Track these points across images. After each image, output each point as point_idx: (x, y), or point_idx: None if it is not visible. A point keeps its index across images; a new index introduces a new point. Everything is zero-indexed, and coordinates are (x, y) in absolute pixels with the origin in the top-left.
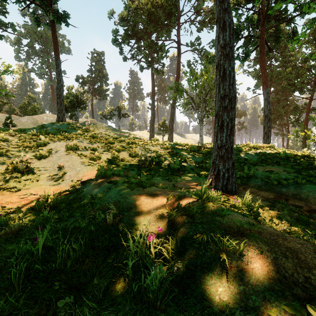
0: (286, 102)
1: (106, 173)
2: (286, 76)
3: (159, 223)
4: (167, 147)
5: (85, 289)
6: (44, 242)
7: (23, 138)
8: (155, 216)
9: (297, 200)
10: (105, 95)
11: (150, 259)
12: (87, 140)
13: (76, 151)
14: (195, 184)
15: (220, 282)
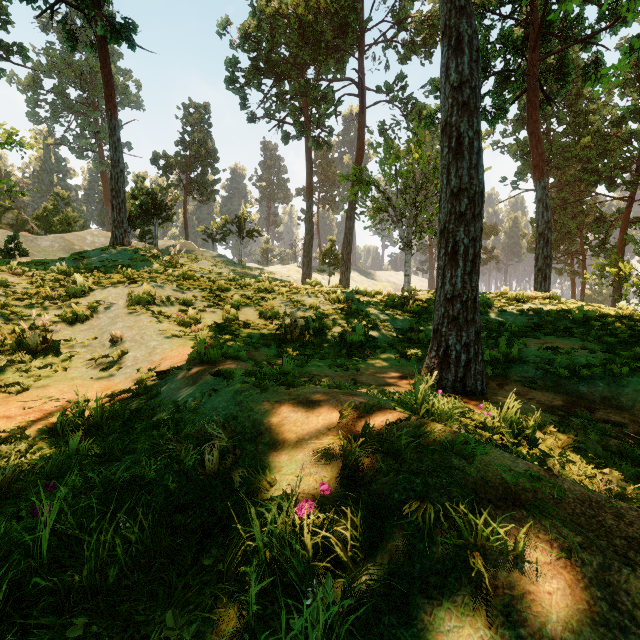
0: (579, 207)
1: (210, 354)
2: (580, 154)
3: (322, 471)
4: (338, 298)
5: (147, 636)
6: (58, 517)
7: (40, 281)
8: (313, 453)
9: (614, 410)
10: (213, 191)
11: (303, 564)
12: (173, 285)
13: (150, 306)
14: (398, 377)
15: (472, 625)
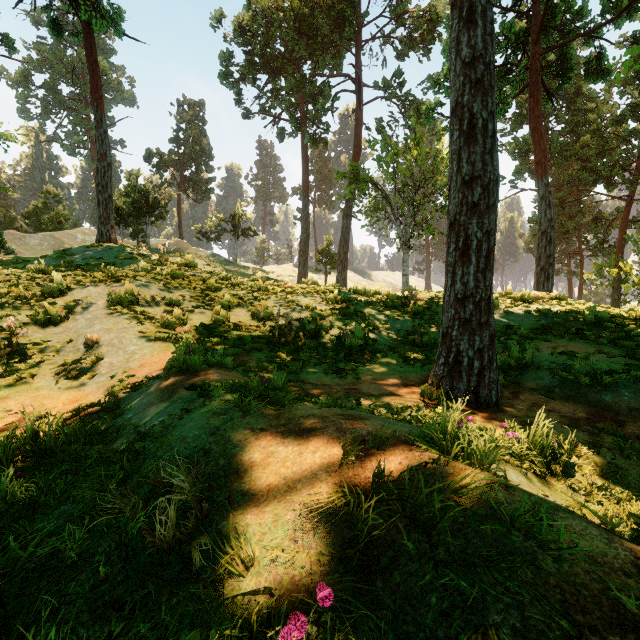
0: (577, 206)
1: (190, 362)
2: (579, 153)
3: (320, 543)
4: (335, 298)
5: None
6: None
7: (15, 279)
8: (308, 512)
9: None
10: (207, 190)
11: None
12: (160, 284)
13: (132, 307)
14: (402, 385)
15: None
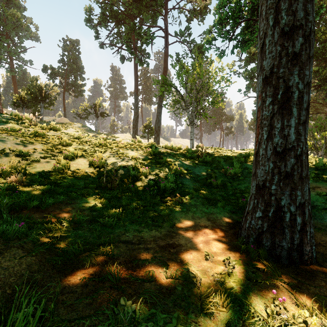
0: None
1: None
2: None
3: None
4: (152, 152)
5: None
6: None
7: None
8: None
9: None
10: (81, 90)
11: None
12: (18, 139)
13: None
14: (214, 231)
15: None
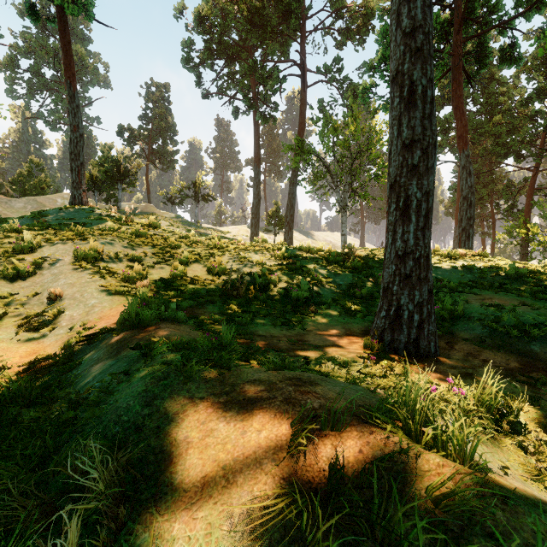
0: (490, 176)
1: (142, 317)
2: (492, 130)
3: None
4: (283, 255)
5: None
6: None
7: None
8: (249, 522)
9: None
10: (172, 161)
11: None
12: (124, 242)
13: (96, 263)
14: (345, 335)
15: None
